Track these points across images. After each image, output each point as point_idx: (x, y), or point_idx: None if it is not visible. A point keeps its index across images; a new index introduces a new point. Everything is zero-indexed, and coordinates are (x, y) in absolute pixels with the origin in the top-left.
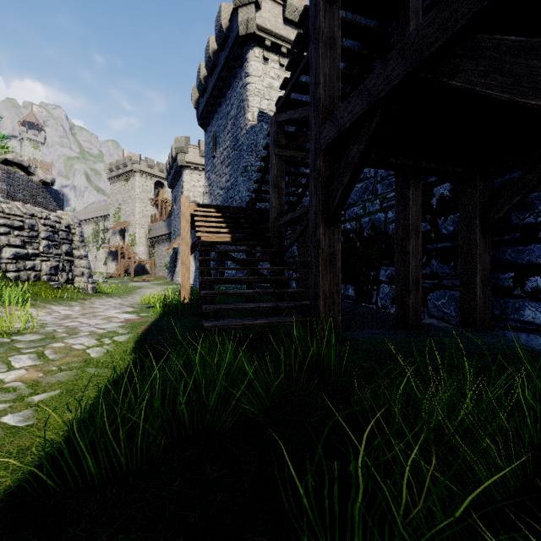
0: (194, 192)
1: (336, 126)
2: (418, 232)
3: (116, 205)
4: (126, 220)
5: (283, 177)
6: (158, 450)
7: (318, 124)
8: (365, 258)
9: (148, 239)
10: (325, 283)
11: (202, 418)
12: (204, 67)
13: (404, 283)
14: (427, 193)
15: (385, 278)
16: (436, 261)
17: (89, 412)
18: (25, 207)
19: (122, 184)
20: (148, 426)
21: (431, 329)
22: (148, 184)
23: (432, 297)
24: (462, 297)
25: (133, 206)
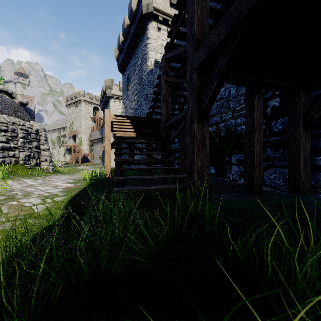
0: (116, 112)
1: (206, 48)
2: (260, 127)
3: (70, 121)
4: (76, 130)
5: (169, 95)
6: (56, 294)
7: (193, 51)
8: (222, 149)
9: (89, 141)
10: (198, 161)
11: (101, 263)
12: (121, 35)
13: (251, 162)
14: (263, 105)
15: (235, 161)
16: (270, 149)
17: (6, 257)
18: (9, 118)
19: (74, 108)
20: (50, 272)
21: (270, 193)
22: (89, 108)
23: (267, 173)
24: (290, 172)
25: (81, 121)
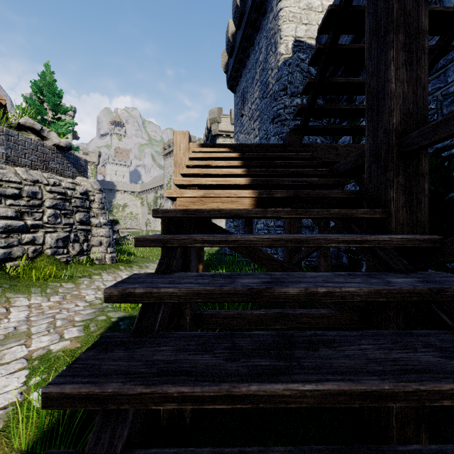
0: None
1: None
2: None
3: (168, 177)
4: None
5: None
6: None
7: None
8: None
9: None
10: None
11: None
12: (232, 24)
13: None
14: None
15: None
16: None
17: None
18: (28, 173)
19: (172, 159)
20: None
21: None
22: None
23: None
24: None
25: None
